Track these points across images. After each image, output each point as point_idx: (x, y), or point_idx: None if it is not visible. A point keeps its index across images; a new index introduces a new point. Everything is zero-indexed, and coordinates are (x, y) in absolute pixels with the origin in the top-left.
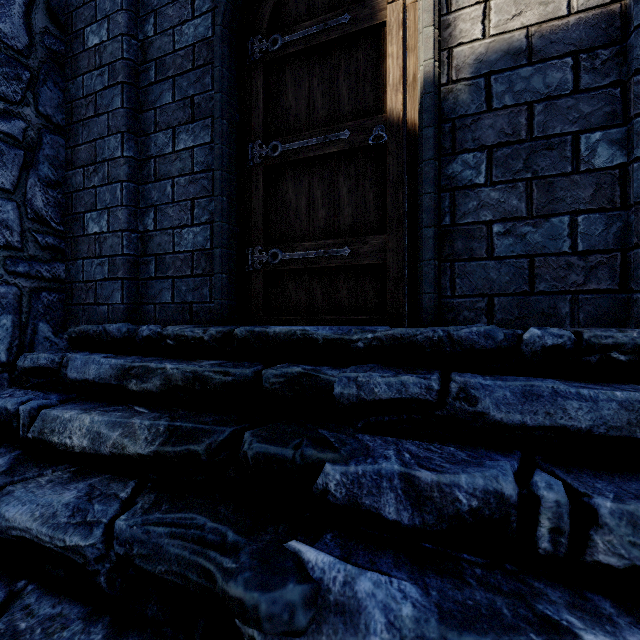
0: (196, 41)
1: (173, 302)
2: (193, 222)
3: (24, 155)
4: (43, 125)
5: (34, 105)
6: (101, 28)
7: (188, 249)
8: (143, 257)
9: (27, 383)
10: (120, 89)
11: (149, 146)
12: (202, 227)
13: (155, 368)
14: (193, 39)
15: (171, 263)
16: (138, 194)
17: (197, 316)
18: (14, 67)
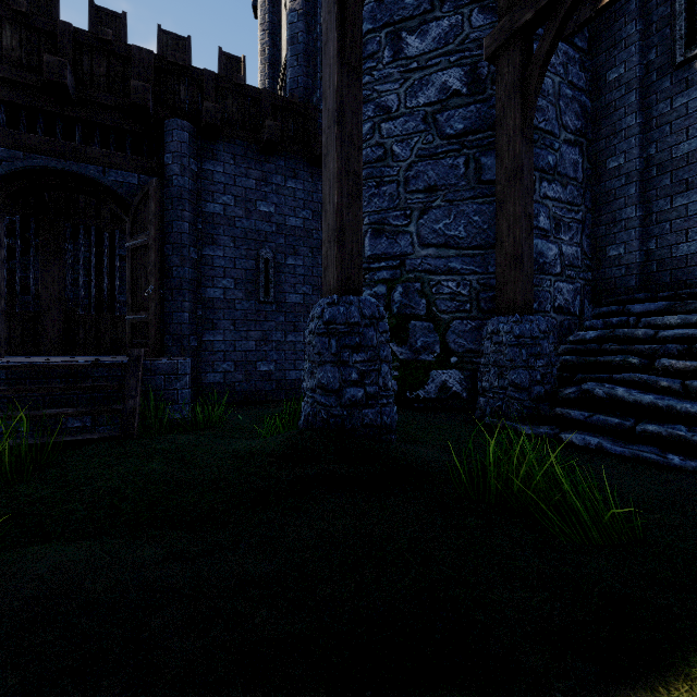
0: (689, 151)
1: (670, 282)
2: (687, 240)
3: (581, 227)
4: (585, 211)
5: (583, 203)
6: (619, 158)
7: (683, 254)
8: (646, 263)
9: (582, 326)
10: (634, 185)
11: (651, 208)
12: (694, 242)
13: (692, 302)
14: (687, 151)
15: (669, 263)
16: (642, 233)
17: (690, 286)
18: (579, 190)
